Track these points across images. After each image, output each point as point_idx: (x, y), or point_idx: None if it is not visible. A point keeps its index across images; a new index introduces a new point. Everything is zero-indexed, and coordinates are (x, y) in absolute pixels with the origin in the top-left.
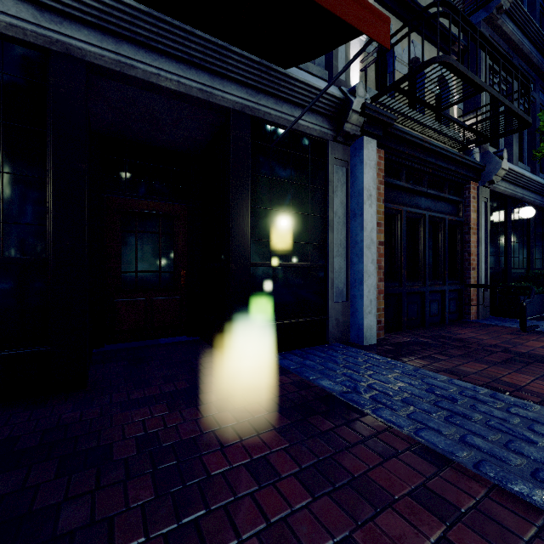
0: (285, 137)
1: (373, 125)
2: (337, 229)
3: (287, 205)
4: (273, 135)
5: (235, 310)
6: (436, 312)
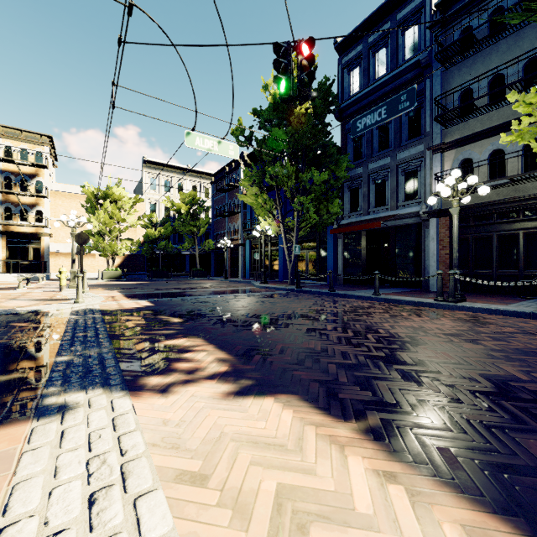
0: (406, 227)
1: (432, 214)
2: (427, 250)
3: (407, 246)
4: (402, 228)
5: (390, 275)
6: (510, 288)
